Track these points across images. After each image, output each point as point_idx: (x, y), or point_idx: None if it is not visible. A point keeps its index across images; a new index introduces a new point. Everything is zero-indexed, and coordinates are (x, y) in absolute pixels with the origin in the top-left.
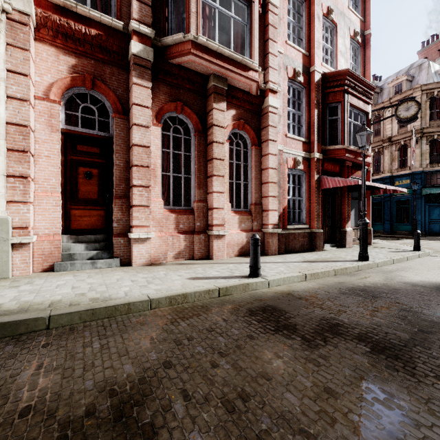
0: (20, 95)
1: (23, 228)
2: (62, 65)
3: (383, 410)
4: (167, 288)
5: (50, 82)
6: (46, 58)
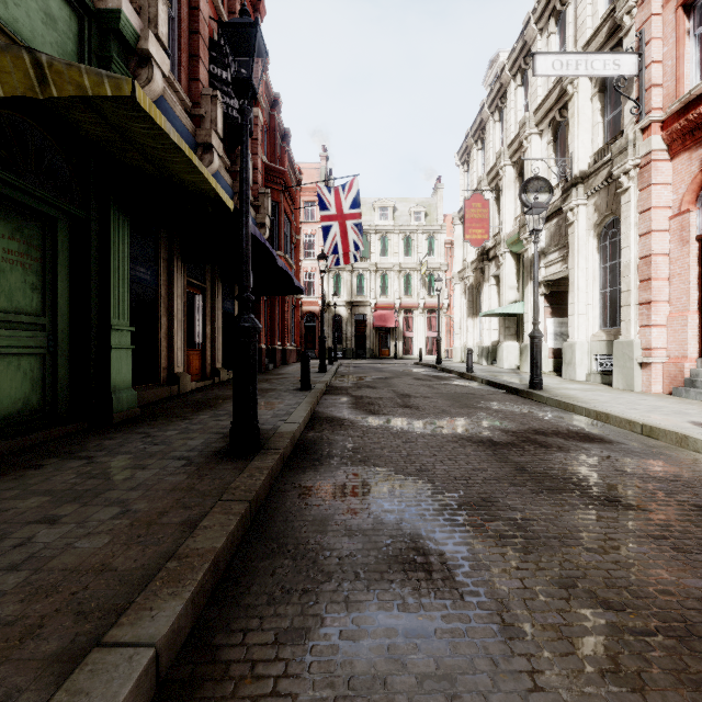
0: (645, 230)
1: (648, 350)
2: (694, 164)
3: (446, 426)
4: (630, 413)
5: (683, 193)
6: (680, 170)
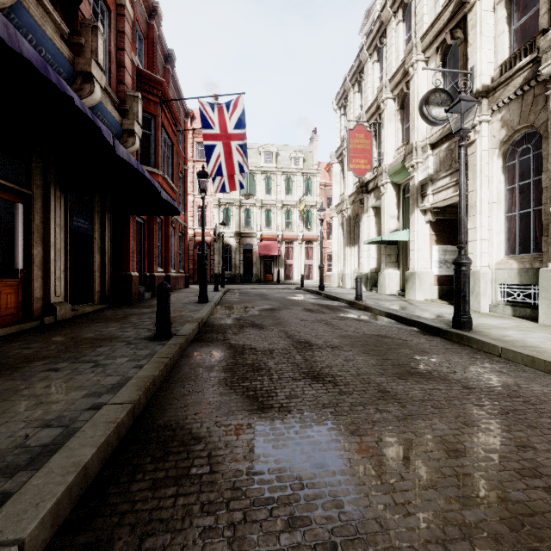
0: None
1: None
2: None
3: (435, 473)
4: None
5: None
6: None
